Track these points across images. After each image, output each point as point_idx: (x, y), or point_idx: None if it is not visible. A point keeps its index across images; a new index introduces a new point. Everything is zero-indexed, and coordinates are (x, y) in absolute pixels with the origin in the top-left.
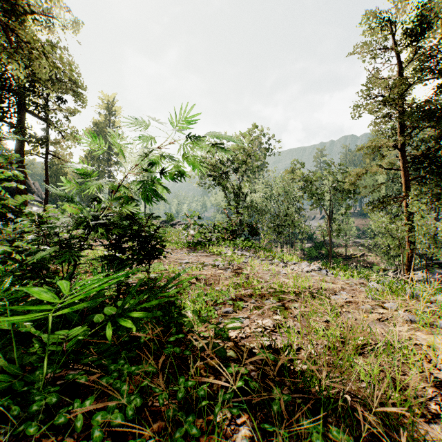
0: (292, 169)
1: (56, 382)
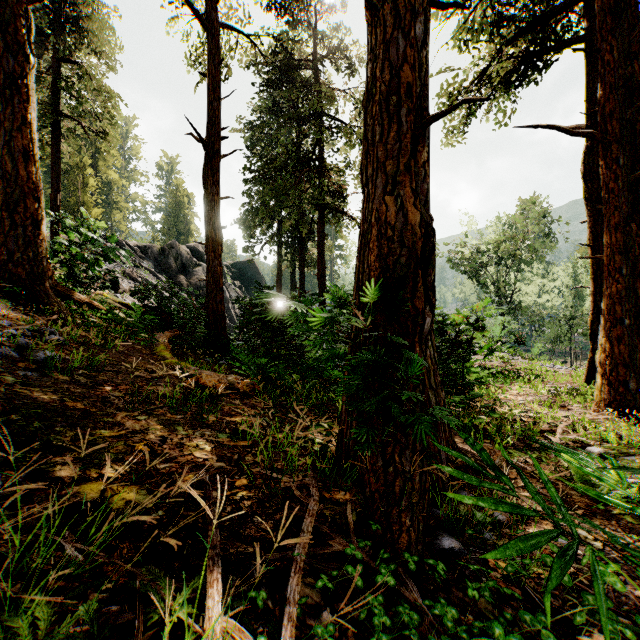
0: None
1: None
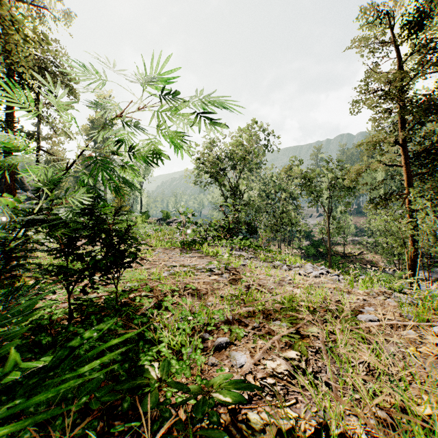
0: (289, 167)
1: None
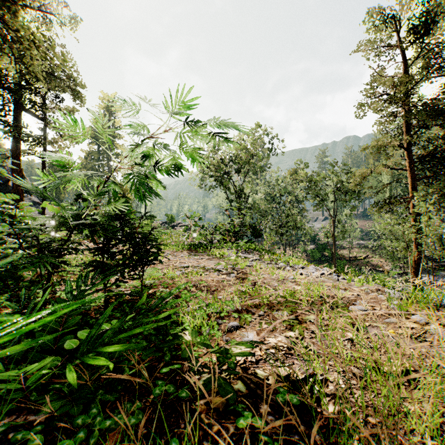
0: (295, 170)
1: (9, 435)
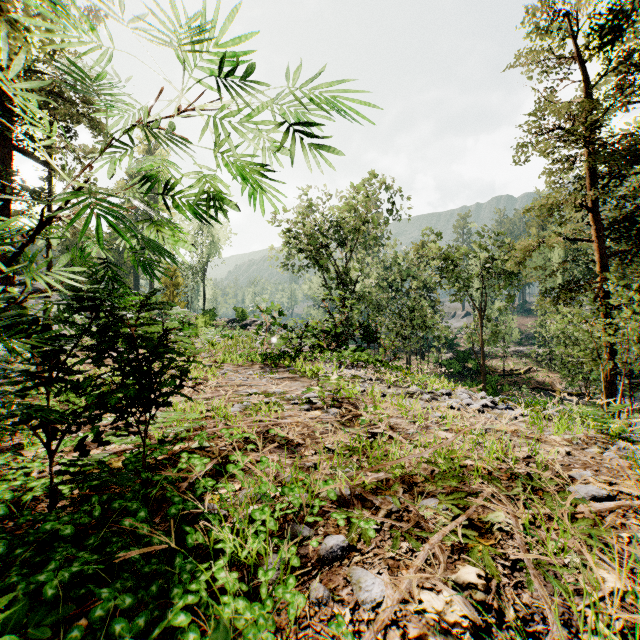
0: (423, 243)
1: None
